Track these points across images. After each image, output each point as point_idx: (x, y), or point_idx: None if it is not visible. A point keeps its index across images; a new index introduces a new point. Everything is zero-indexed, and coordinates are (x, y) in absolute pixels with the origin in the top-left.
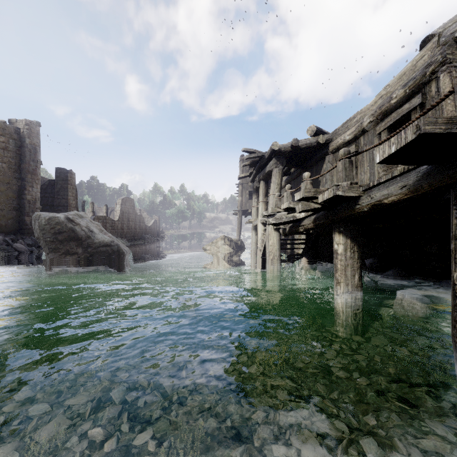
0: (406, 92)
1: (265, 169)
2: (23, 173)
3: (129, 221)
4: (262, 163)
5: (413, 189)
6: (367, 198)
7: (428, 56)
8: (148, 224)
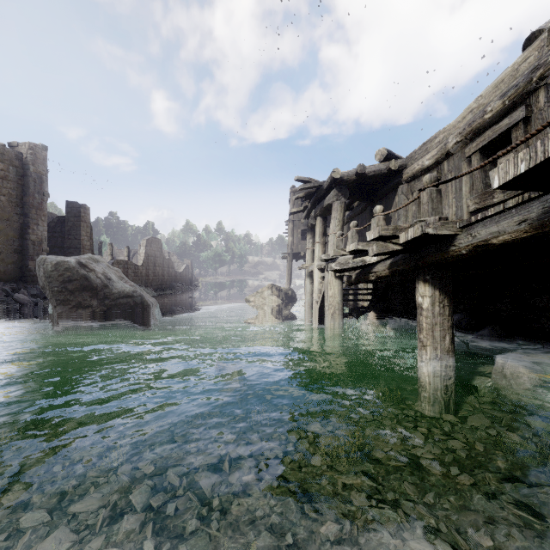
0: (505, 104)
1: (324, 202)
2: (27, 207)
3: (156, 266)
4: (319, 194)
5: (537, 225)
6: (467, 237)
7: (534, 57)
8: (179, 270)
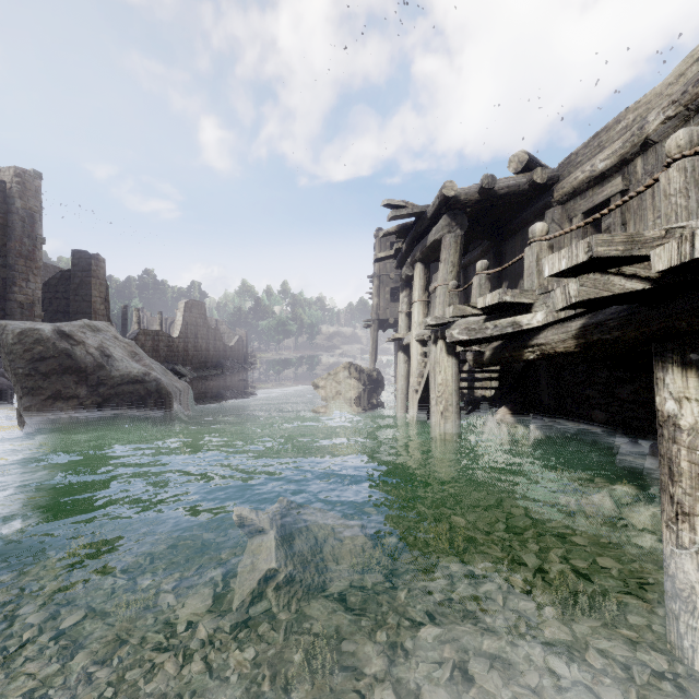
0: None
1: (427, 239)
2: (12, 256)
3: (197, 338)
4: (420, 228)
5: None
6: None
7: None
8: (230, 343)
